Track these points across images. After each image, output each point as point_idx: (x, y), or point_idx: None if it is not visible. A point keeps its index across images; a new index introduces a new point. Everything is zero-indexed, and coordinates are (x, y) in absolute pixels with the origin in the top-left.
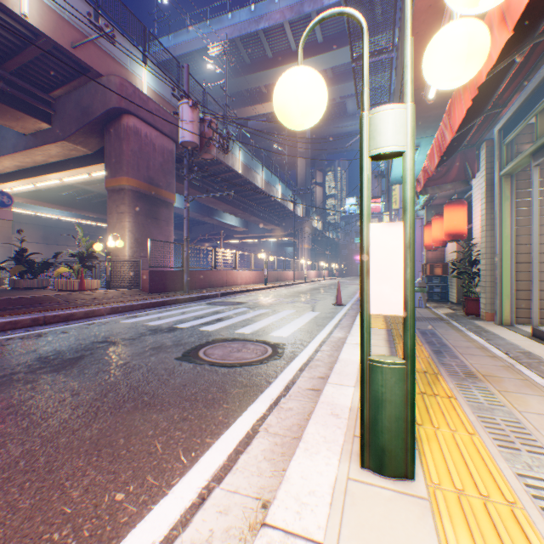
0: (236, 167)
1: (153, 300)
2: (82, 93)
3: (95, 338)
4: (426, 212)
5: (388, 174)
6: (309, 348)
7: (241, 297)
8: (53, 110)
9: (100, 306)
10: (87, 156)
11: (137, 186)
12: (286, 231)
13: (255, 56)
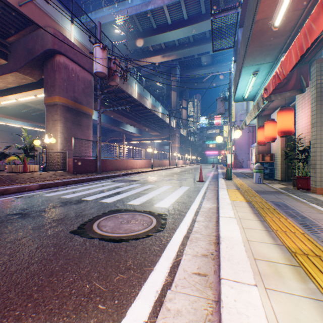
0: (133, 94)
1: (73, 179)
2: (28, 39)
3: (12, 210)
4: (258, 120)
5: (229, 99)
6: (187, 219)
7: (136, 177)
8: (9, 51)
9: (32, 183)
10: (33, 83)
11: (66, 103)
12: (164, 136)
13: (145, 27)
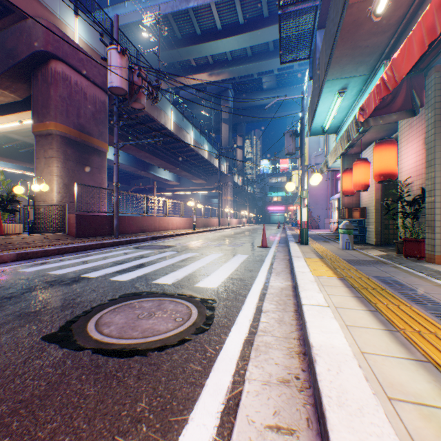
0: (168, 125)
1: (74, 244)
2: (7, 35)
3: None
4: (342, 161)
5: (300, 134)
6: (248, 308)
7: (171, 241)
8: None
9: (5, 252)
10: (16, 103)
11: (66, 132)
12: (212, 185)
13: (186, 32)
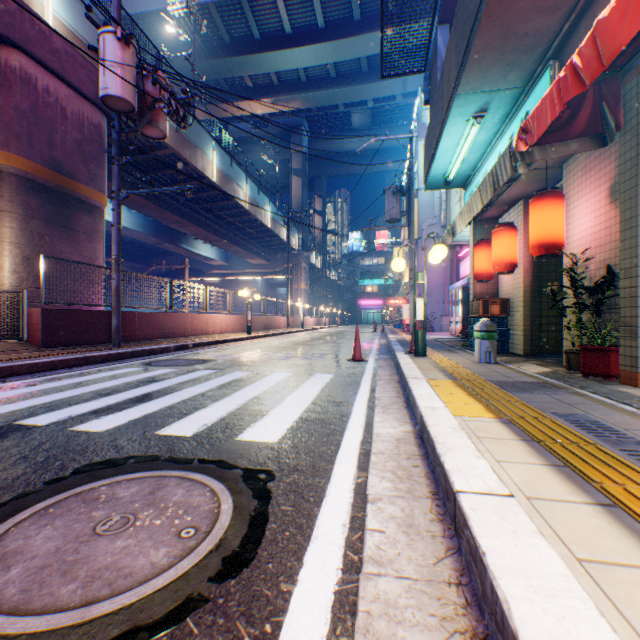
0: (209, 172)
1: (32, 360)
2: None
3: None
4: (473, 229)
5: (408, 191)
6: (339, 491)
7: (209, 352)
8: None
9: None
10: None
11: (27, 170)
12: (278, 267)
13: (237, 34)
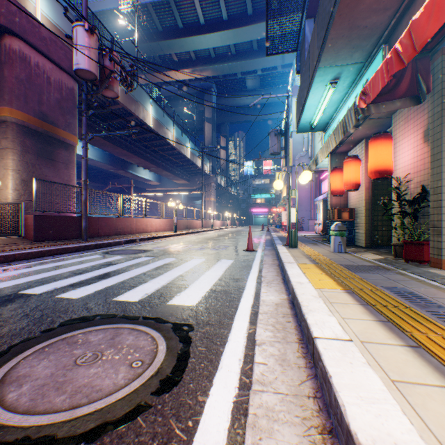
0: (148, 120)
1: (28, 250)
2: None
3: None
4: (330, 160)
5: (285, 133)
6: (236, 337)
7: (148, 245)
8: None
9: None
10: None
11: (24, 120)
12: (195, 186)
13: (167, 24)
